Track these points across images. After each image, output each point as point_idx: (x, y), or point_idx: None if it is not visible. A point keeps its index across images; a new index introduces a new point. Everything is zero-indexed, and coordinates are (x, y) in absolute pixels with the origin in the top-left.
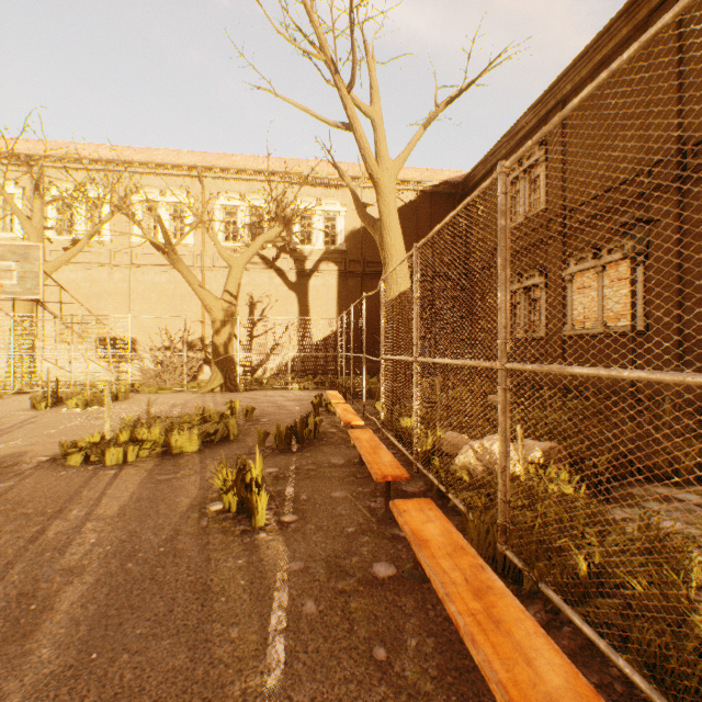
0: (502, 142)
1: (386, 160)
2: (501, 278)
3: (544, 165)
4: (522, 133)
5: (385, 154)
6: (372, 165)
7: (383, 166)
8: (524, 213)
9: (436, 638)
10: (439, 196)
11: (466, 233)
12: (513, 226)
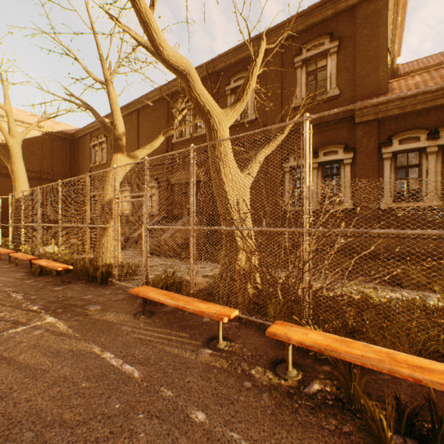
0: (89, 127)
1: (16, 132)
2: (39, 208)
3: (106, 144)
4: (98, 126)
5: (15, 129)
6: (6, 135)
7: (13, 134)
8: (100, 161)
9: (18, 268)
10: (58, 137)
11: (75, 160)
12: (96, 165)
